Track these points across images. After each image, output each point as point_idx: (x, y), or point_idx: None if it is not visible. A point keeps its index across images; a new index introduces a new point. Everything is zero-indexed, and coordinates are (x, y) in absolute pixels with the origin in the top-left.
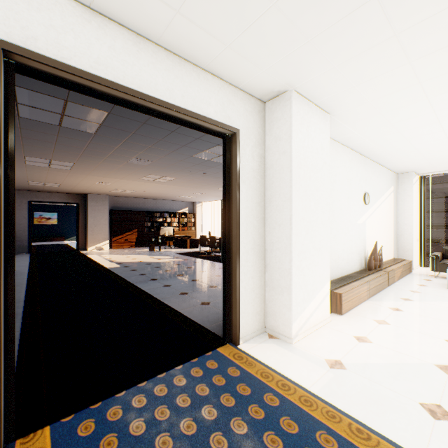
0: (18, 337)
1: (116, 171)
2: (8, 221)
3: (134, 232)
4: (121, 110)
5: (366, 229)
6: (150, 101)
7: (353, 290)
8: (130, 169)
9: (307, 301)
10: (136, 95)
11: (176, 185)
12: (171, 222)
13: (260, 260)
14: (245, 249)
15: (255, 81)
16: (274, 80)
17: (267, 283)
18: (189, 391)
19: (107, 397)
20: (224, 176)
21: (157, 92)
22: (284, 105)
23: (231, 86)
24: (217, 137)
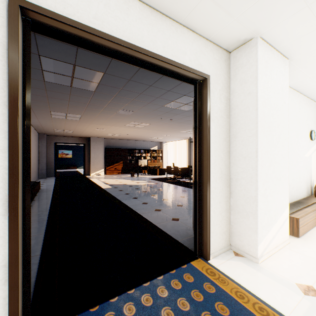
0: (42, 239)
1: (109, 120)
2: (25, 153)
3: (120, 163)
4: (113, 70)
5: (312, 161)
6: (138, 50)
7: (308, 216)
8: (118, 118)
9: (270, 225)
10: (126, 45)
11: (150, 130)
12: (145, 156)
13: (226, 188)
14: (214, 178)
15: (224, 31)
16: (242, 28)
17: (231, 207)
18: (171, 304)
19: (103, 302)
20: (195, 116)
21: (143, 43)
22: (249, 51)
23: (202, 38)
24: (184, 88)
